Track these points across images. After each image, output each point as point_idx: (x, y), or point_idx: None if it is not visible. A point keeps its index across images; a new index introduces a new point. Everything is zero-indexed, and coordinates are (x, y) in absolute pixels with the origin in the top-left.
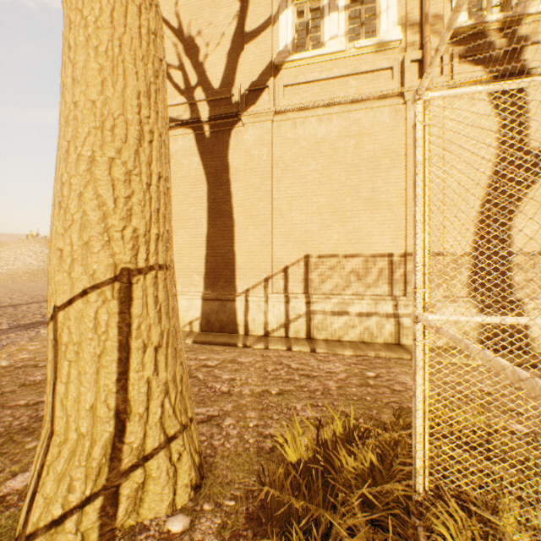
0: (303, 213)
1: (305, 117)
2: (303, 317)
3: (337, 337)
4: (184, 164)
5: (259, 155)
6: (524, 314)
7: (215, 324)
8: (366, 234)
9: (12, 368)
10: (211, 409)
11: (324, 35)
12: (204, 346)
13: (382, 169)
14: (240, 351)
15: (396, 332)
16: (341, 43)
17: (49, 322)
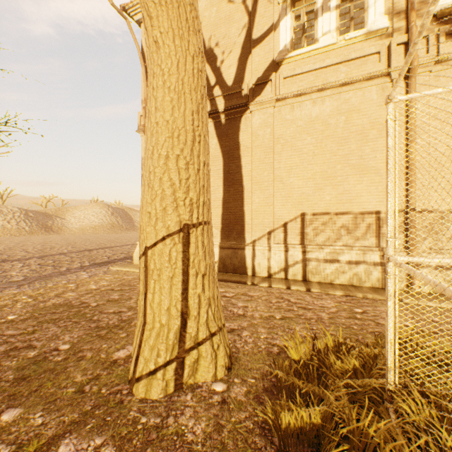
0: (299, 179)
1: (301, 101)
2: (299, 263)
3: (329, 281)
4: None
5: (264, 134)
6: None
7: (229, 266)
8: (355, 195)
9: (99, 290)
10: (232, 325)
11: (317, 32)
12: (221, 282)
13: (370, 139)
14: (249, 287)
15: (383, 278)
16: (332, 37)
17: (141, 256)
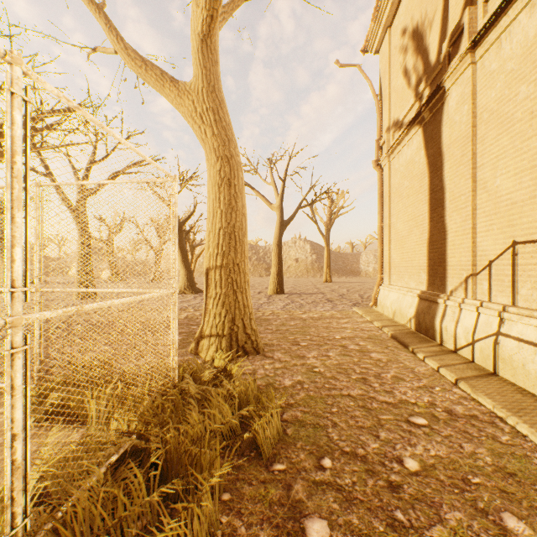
0: (508, 177)
1: (511, 22)
2: (489, 338)
3: (532, 388)
4: (416, 162)
5: (460, 118)
6: None
7: (422, 325)
8: None
9: (300, 318)
10: (279, 356)
11: None
12: (389, 340)
13: None
14: (397, 352)
15: None
16: None
17: None
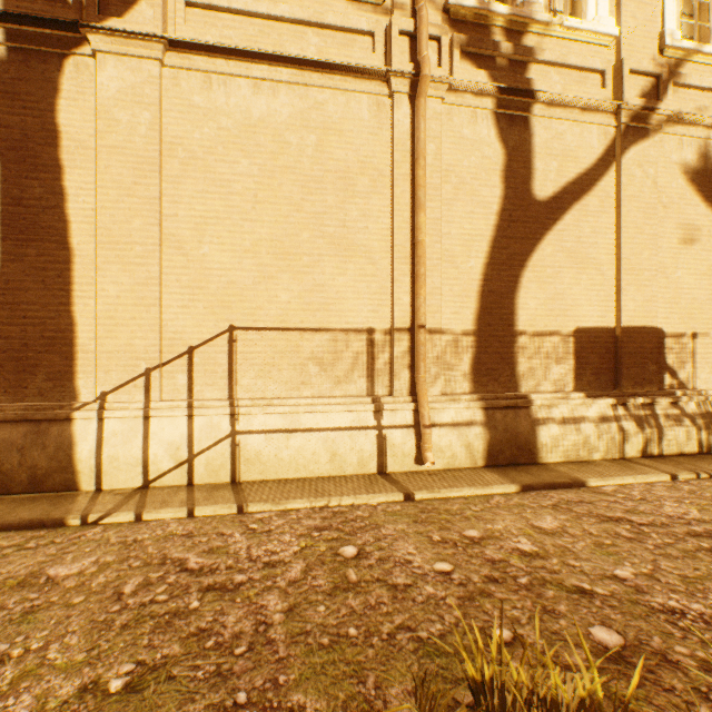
0: (224, 250)
1: (229, 75)
2: (223, 443)
3: (288, 473)
4: None
5: (133, 122)
6: (532, 414)
7: (18, 475)
8: (334, 296)
9: None
10: None
11: None
12: None
13: (359, 193)
14: (68, 539)
15: (381, 454)
16: None
17: None
